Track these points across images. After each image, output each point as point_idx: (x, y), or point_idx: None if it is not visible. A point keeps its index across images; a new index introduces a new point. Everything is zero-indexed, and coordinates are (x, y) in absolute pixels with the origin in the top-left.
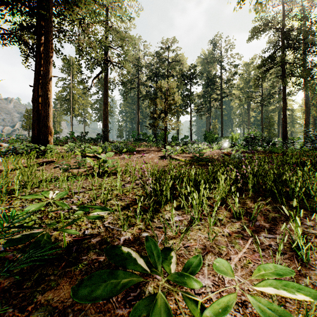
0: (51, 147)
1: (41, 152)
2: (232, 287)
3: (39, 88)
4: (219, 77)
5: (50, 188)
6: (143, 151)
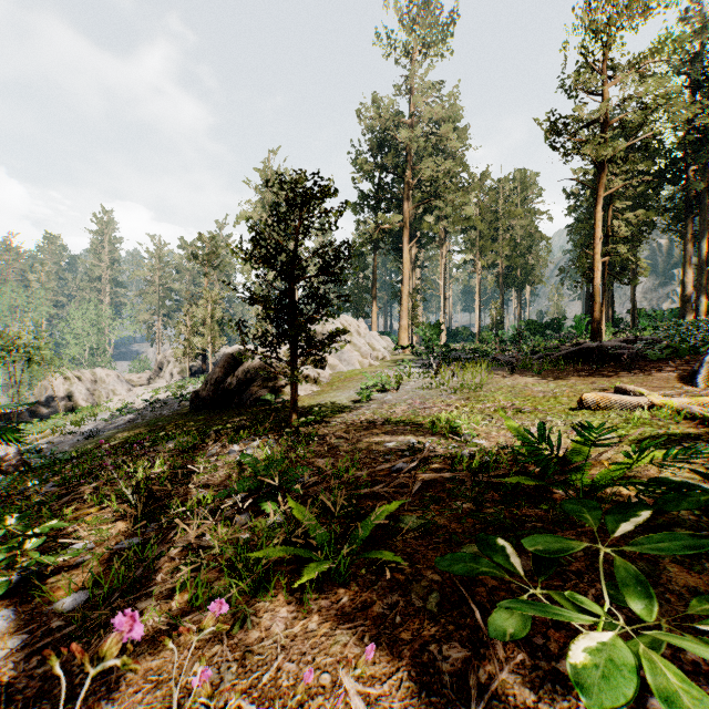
0: None
1: None
2: None
3: None
4: None
5: None
6: None
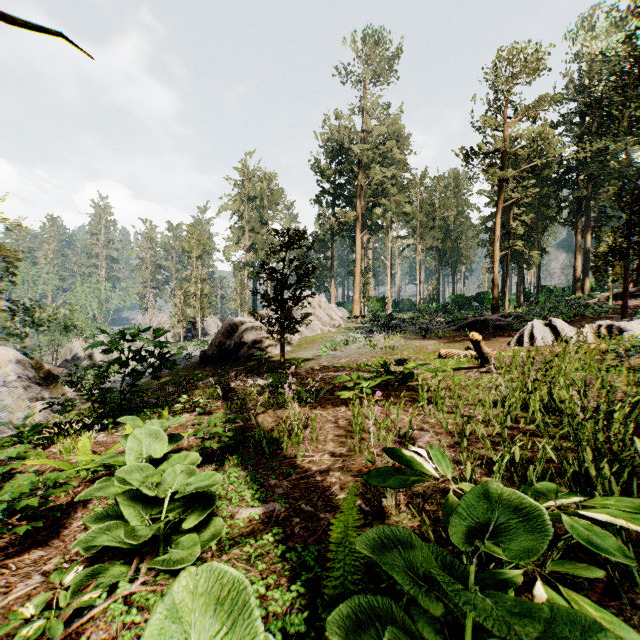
0: None
1: None
2: None
3: None
4: None
5: None
6: None
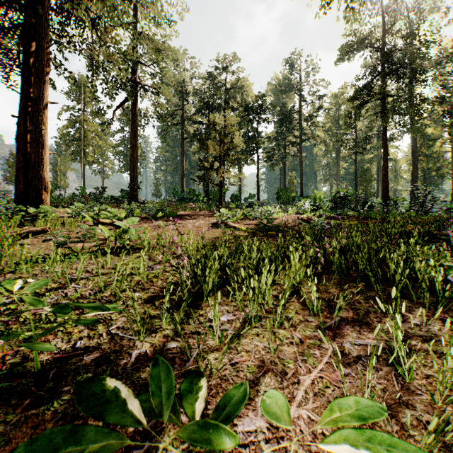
0: (46, 209)
1: (30, 217)
2: (297, 430)
3: (27, 119)
4: (297, 111)
5: (33, 273)
6: (189, 216)
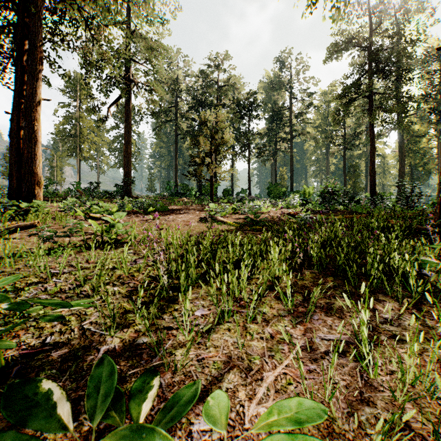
0: (39, 204)
1: (22, 211)
2: None
3: (21, 116)
4: (288, 109)
5: (17, 267)
6: (180, 211)
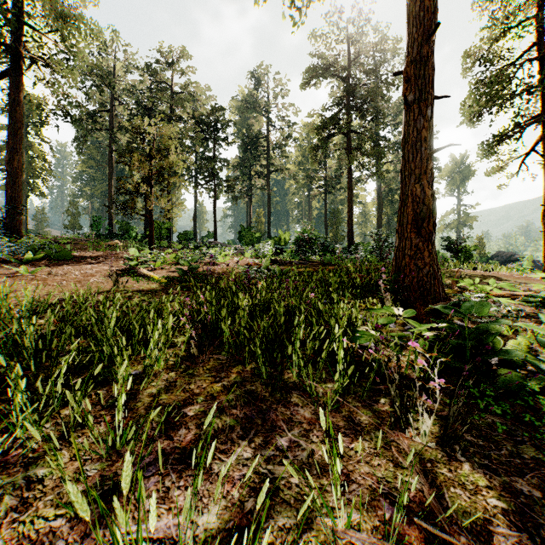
0: None
1: None
2: None
3: None
4: (265, 137)
5: None
6: (94, 259)
